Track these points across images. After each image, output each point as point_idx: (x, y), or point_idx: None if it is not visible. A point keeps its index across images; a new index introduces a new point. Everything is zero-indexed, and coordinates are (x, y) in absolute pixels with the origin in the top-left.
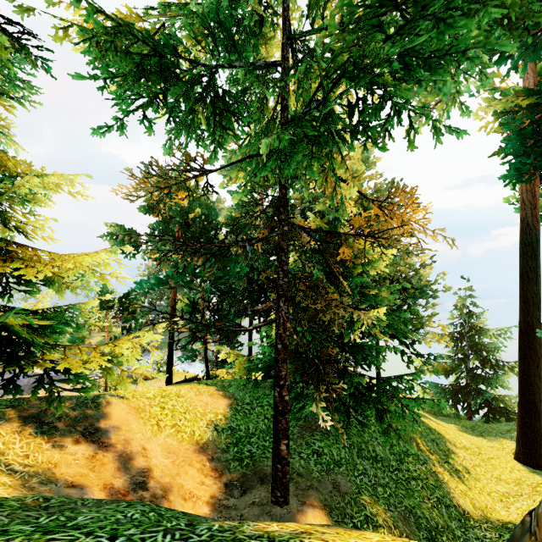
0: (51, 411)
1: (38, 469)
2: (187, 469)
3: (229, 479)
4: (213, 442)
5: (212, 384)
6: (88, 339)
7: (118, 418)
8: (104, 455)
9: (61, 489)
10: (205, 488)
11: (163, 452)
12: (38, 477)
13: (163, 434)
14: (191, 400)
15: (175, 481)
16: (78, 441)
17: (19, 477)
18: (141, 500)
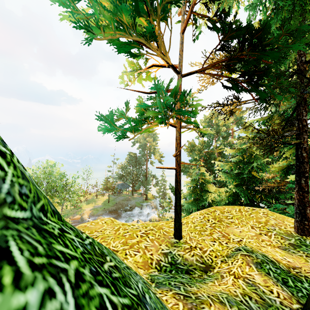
0: None
1: None
2: None
3: None
4: None
5: None
6: (95, 202)
7: None
8: None
9: None
10: None
11: None
12: None
13: None
14: None
15: None
16: None
17: None
18: None
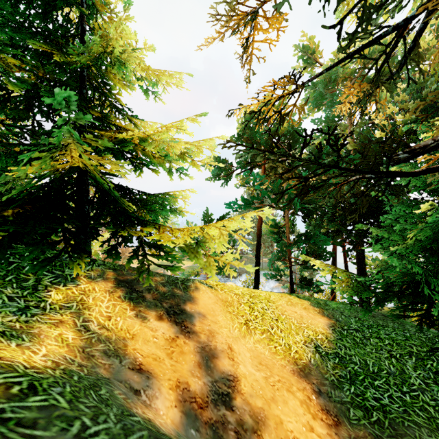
0: (143, 281)
1: (112, 335)
2: (285, 396)
3: (351, 437)
4: (317, 367)
5: (305, 298)
6: None
7: (204, 306)
8: (185, 341)
9: (122, 370)
10: (315, 438)
11: (252, 360)
12: (106, 344)
13: (252, 338)
14: (283, 308)
15: (270, 410)
16: (161, 317)
17: (87, 337)
18: (223, 424)
